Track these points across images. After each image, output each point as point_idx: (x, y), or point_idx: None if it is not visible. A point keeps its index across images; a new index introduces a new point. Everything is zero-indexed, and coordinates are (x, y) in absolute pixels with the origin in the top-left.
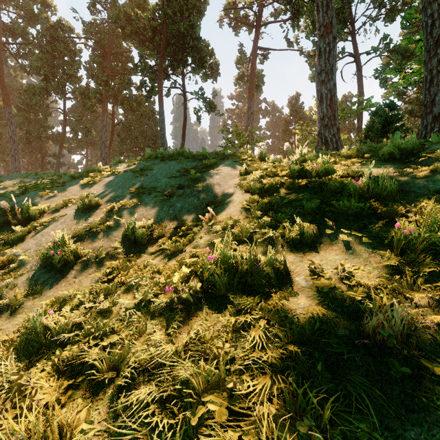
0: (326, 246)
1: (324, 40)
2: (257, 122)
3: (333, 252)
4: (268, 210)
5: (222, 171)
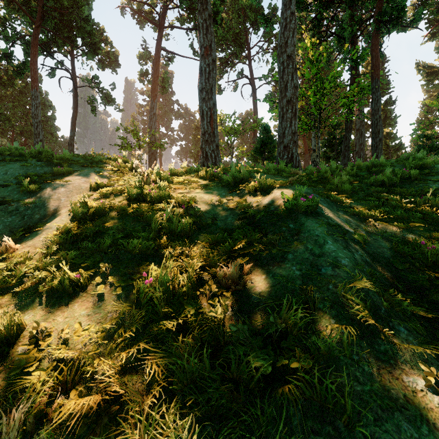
0: (87, 296)
1: (205, 60)
2: (169, 123)
3: (85, 305)
4: (77, 242)
5: (72, 183)
